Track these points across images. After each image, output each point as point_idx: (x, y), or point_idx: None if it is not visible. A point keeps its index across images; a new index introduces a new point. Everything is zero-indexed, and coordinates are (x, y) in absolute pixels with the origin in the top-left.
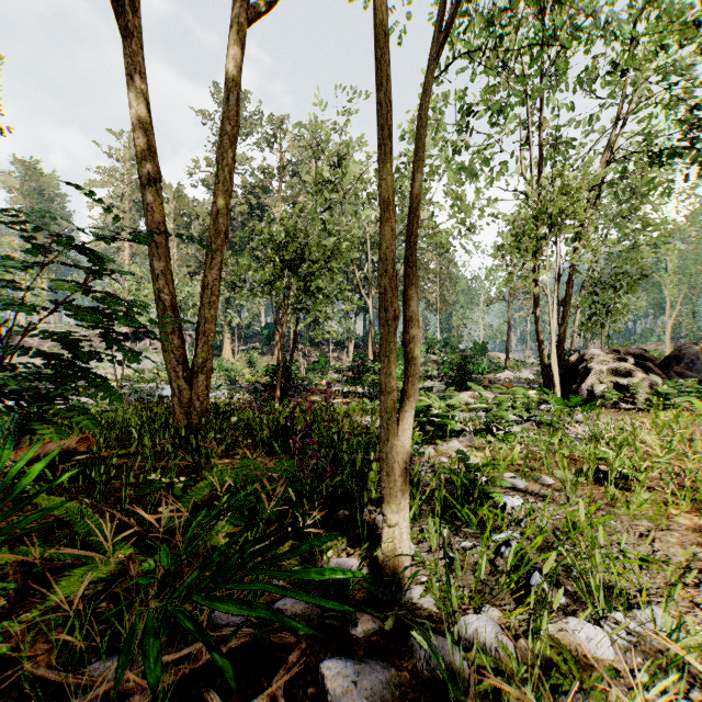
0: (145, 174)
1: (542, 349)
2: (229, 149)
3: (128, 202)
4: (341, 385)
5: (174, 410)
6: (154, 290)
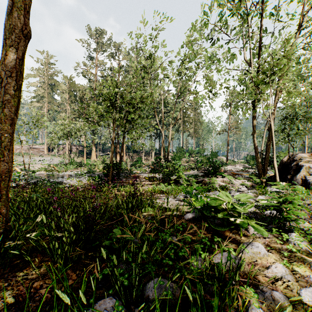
0: None
1: (257, 154)
2: None
3: (47, 84)
4: (148, 173)
5: None
6: None
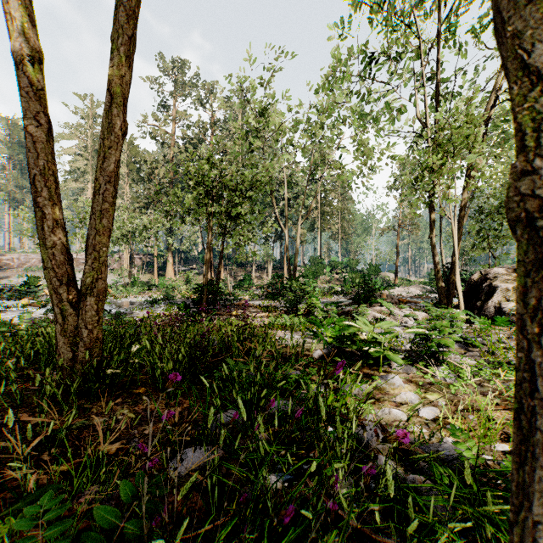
0: (17, 51)
1: (438, 269)
2: (125, 27)
3: (91, 151)
4: (262, 300)
5: (57, 340)
6: (32, 194)
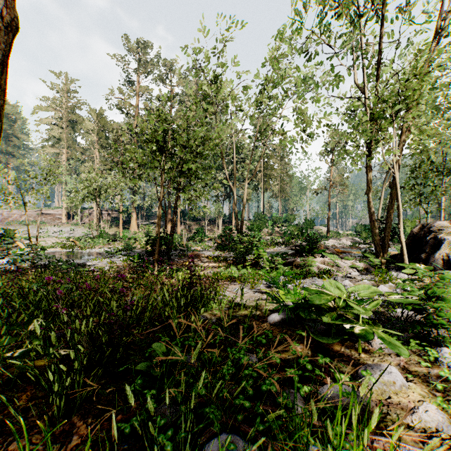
0: None
1: (374, 222)
2: None
3: (65, 121)
4: (213, 250)
5: None
6: None
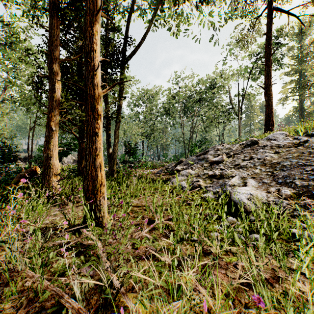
0: None
1: None
2: None
3: None
4: None
5: None
6: None
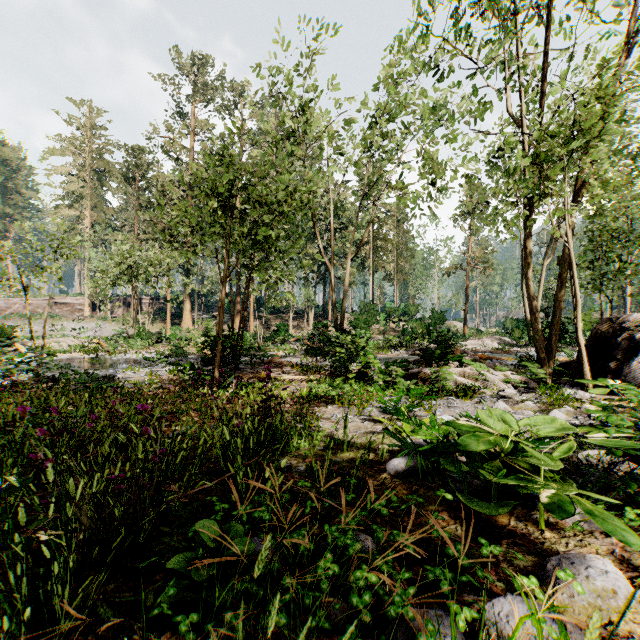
0: None
1: (535, 315)
2: None
3: (89, 171)
4: (300, 356)
5: None
6: None
